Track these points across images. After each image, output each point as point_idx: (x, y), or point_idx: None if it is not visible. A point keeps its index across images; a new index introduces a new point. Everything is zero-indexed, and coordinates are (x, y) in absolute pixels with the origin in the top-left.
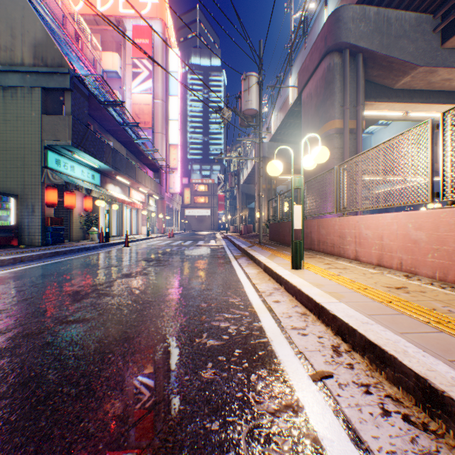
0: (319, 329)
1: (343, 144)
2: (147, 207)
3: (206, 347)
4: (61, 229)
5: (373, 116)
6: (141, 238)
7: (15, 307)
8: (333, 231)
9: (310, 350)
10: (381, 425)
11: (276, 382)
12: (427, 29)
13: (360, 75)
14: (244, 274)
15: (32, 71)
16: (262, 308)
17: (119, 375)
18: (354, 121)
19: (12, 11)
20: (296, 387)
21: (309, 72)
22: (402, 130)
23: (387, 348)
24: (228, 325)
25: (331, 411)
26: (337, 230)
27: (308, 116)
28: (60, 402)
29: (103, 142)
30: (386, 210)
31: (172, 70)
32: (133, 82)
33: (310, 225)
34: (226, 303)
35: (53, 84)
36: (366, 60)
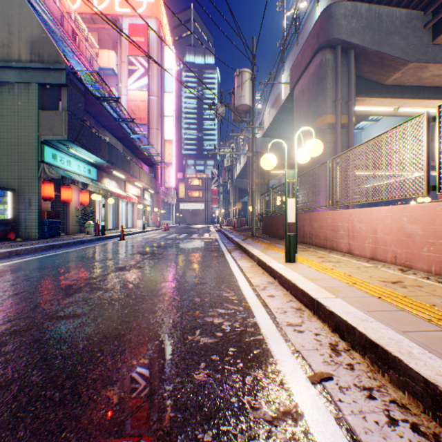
0: (315, 325)
1: (335, 139)
2: (143, 201)
3: (199, 345)
4: (58, 223)
5: (364, 111)
6: (136, 231)
7: (5, 302)
8: (326, 224)
9: (307, 349)
10: (388, 436)
11: (273, 385)
12: (418, 25)
13: (352, 71)
14: (237, 267)
15: (29, 67)
16: (256, 302)
17: (106, 376)
18: (346, 116)
19: (9, 8)
20: (294, 390)
21: (301, 68)
22: (391, 126)
23: (390, 348)
24: (222, 321)
25: (333, 419)
26: (330, 224)
27: (301, 112)
28: (41, 408)
29: (99, 137)
30: (375, 204)
31: (167, 68)
32: (129, 79)
33: (302, 218)
34: (220, 297)
35: (50, 80)
36: (357, 56)
